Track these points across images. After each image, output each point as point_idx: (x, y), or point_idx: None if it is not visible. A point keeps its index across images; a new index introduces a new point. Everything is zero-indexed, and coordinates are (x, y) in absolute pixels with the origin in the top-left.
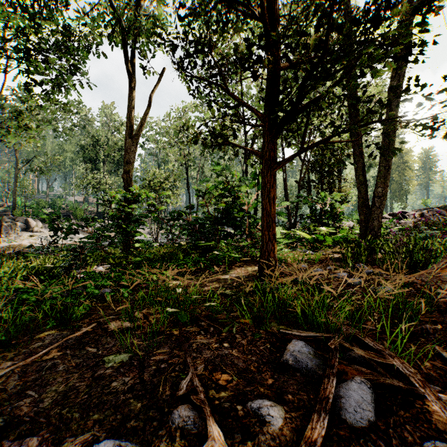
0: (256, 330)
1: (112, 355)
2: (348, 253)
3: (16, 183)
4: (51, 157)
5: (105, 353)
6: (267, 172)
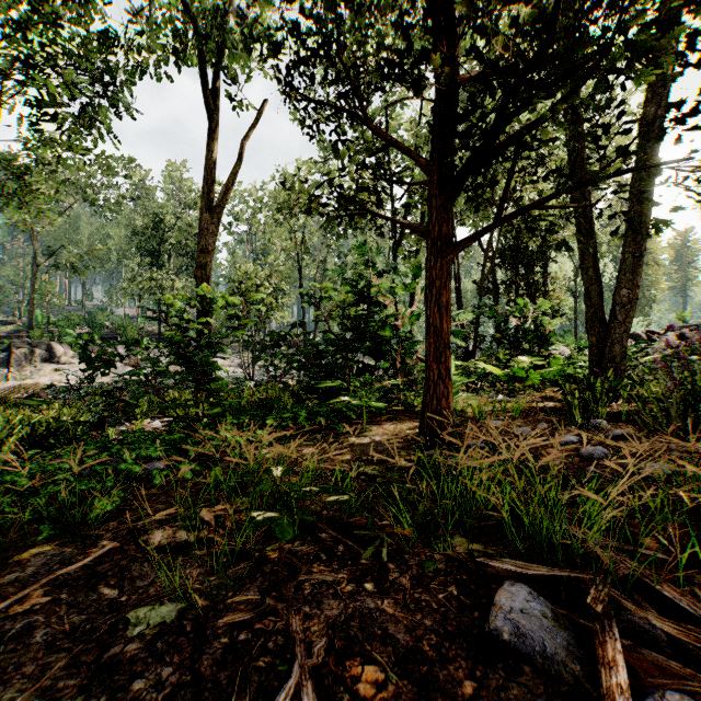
0: (427, 552)
1: (144, 607)
2: (575, 400)
3: (34, 287)
4: (87, 247)
5: (132, 601)
6: (435, 260)
